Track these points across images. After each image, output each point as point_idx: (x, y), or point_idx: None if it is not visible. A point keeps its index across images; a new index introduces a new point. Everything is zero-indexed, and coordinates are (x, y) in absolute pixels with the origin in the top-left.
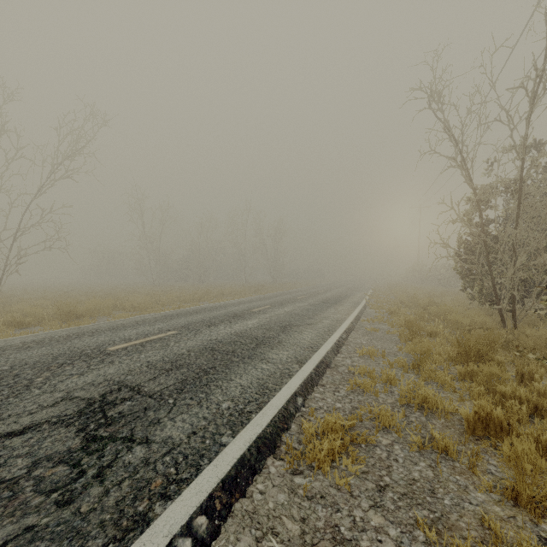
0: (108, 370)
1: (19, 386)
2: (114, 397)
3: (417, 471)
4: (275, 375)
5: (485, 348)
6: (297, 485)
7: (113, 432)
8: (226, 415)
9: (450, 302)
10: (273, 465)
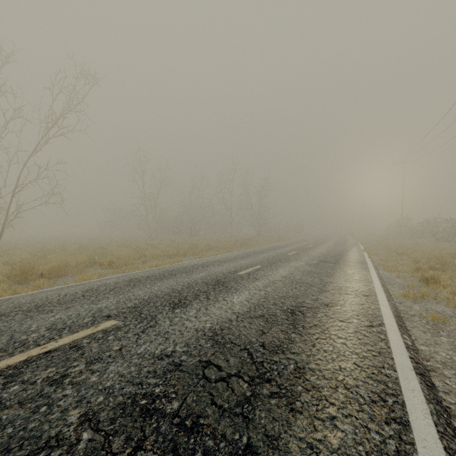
0: None
1: None
2: None
3: None
4: None
5: None
6: None
7: None
8: None
9: None
10: None
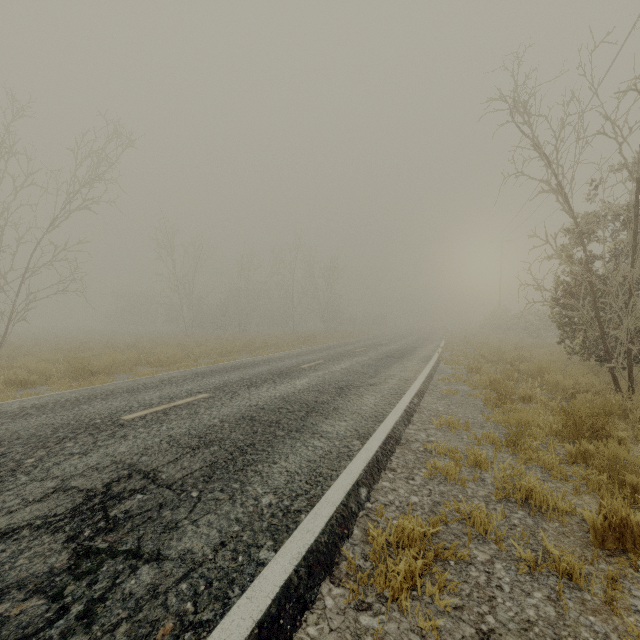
0: (119, 448)
1: (2, 471)
2: (122, 487)
3: (532, 606)
4: (331, 456)
5: (601, 420)
6: (364, 629)
7: (114, 541)
8: (267, 516)
9: (543, 357)
10: (330, 594)
